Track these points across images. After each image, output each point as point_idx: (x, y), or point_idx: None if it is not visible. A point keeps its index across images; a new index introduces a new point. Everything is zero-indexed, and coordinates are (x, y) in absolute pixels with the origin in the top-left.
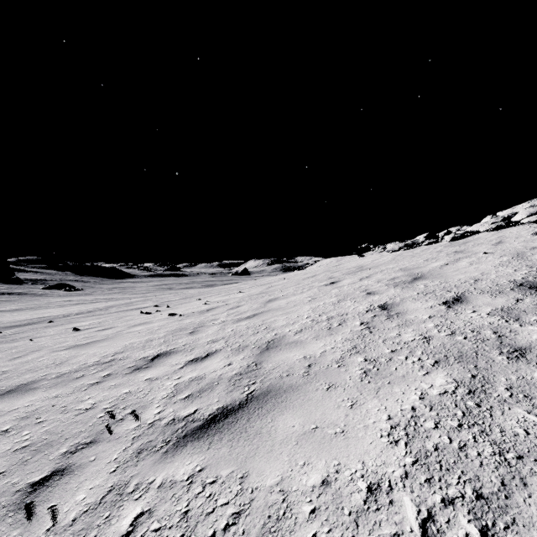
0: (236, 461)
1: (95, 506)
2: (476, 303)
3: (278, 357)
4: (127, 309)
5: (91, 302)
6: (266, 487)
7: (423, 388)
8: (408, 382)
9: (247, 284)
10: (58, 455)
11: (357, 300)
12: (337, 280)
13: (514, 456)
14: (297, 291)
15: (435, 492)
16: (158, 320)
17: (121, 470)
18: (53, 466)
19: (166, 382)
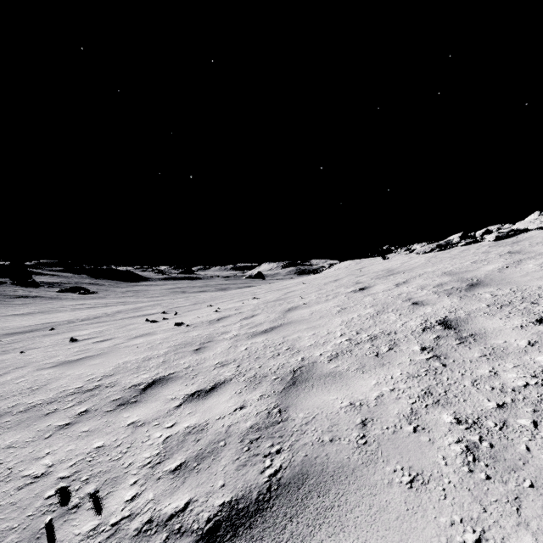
0: None
1: None
2: None
3: (312, 401)
4: (134, 315)
5: (103, 306)
6: None
7: None
8: None
9: (261, 288)
10: None
11: (402, 313)
12: (367, 286)
13: None
14: (321, 298)
15: None
16: (162, 331)
17: None
18: None
19: (154, 431)
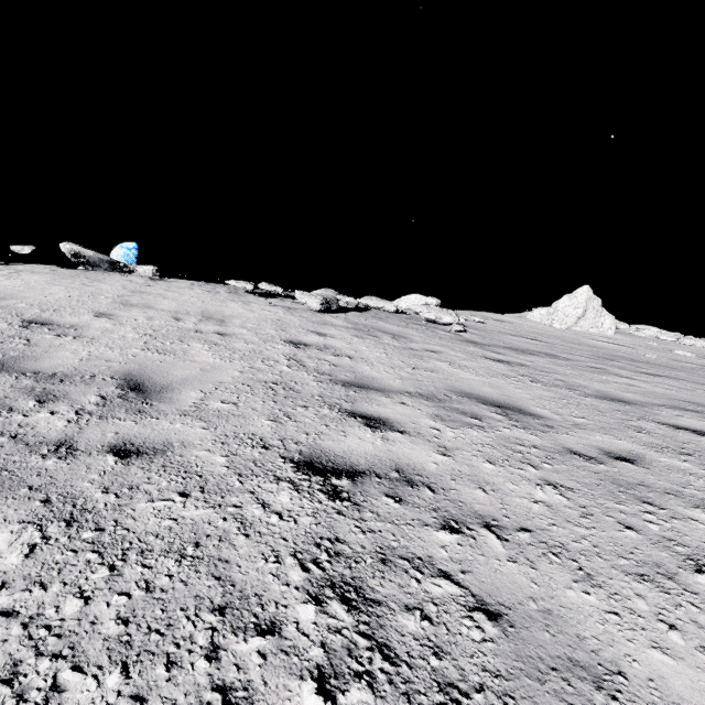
0: None
1: None
2: None
3: None
4: None
5: None
6: None
7: None
8: None
9: None
10: None
11: None
12: None
13: (193, 547)
14: None
15: (192, 663)
16: None
17: None
18: None
19: None
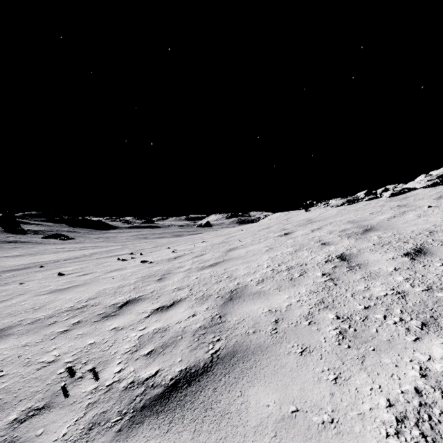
0: None
1: None
2: (441, 255)
3: (243, 310)
4: (107, 256)
5: (80, 249)
6: None
7: (420, 361)
8: (397, 349)
9: (209, 234)
10: (5, 423)
11: (313, 251)
12: (290, 231)
13: None
14: (254, 241)
15: None
16: (131, 267)
17: None
18: None
19: (131, 332)
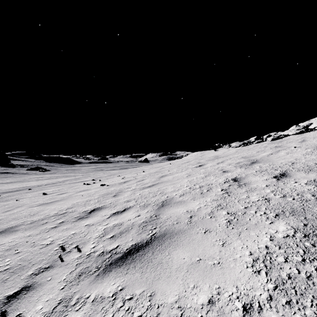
0: (145, 283)
1: (48, 314)
2: (296, 177)
3: (170, 211)
4: (76, 181)
5: (54, 178)
6: (168, 304)
7: (271, 233)
8: (259, 228)
9: (147, 167)
10: (27, 276)
11: (217, 176)
12: (203, 164)
13: None
14: (178, 171)
15: (295, 312)
16: (94, 188)
17: (67, 287)
18: (23, 283)
19: (98, 227)
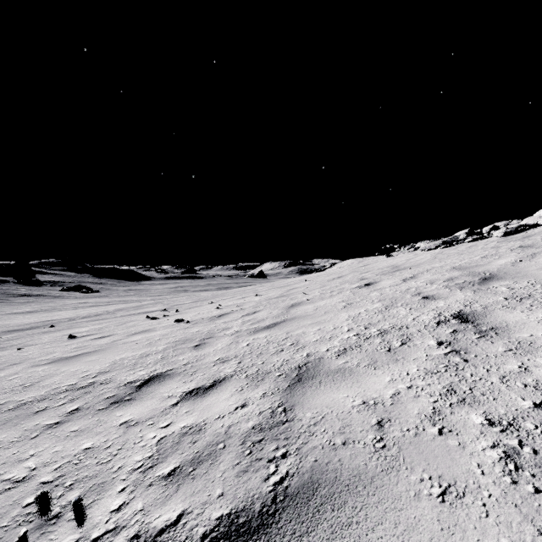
0: None
1: None
2: None
3: (320, 399)
4: (135, 313)
5: (105, 304)
6: None
7: None
8: None
9: (263, 286)
10: None
11: (413, 307)
12: (373, 281)
13: None
14: (325, 294)
15: None
16: (161, 328)
17: None
18: None
19: (148, 431)
